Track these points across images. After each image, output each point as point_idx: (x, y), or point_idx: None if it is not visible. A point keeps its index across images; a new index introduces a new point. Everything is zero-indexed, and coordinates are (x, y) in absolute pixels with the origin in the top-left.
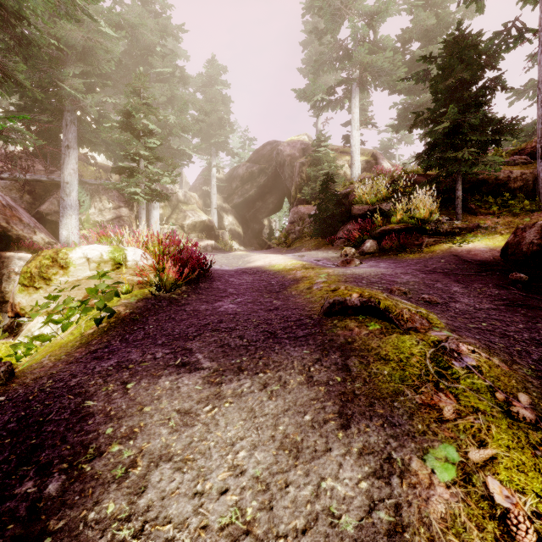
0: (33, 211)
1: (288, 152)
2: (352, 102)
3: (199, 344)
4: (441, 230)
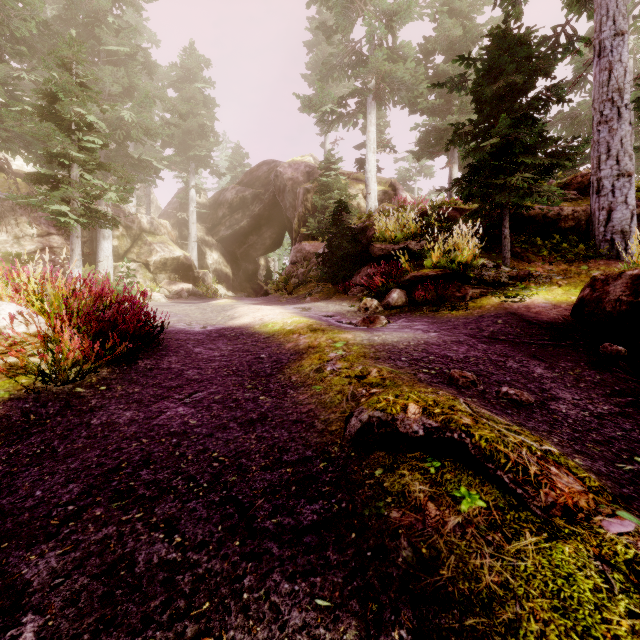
0: None
1: (289, 175)
2: (368, 119)
3: (58, 557)
4: (488, 279)
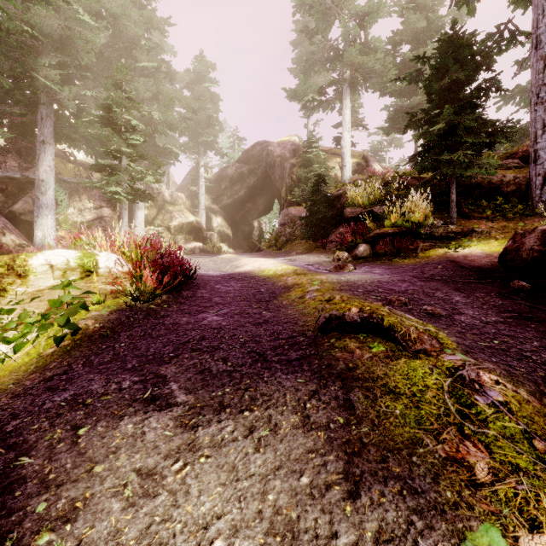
0: (5, 210)
1: (278, 153)
2: (343, 103)
3: (175, 369)
4: (436, 235)
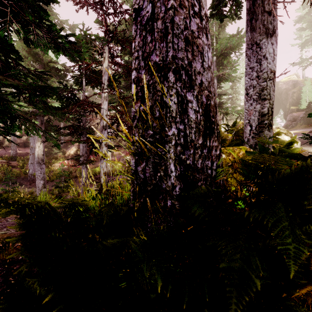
0: None
1: (284, 87)
2: None
3: None
4: None
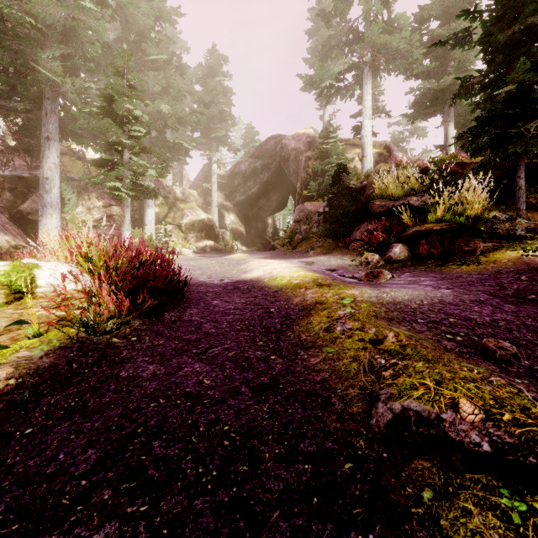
0: (14, 210)
1: (293, 146)
2: (364, 89)
3: None
4: (502, 232)
